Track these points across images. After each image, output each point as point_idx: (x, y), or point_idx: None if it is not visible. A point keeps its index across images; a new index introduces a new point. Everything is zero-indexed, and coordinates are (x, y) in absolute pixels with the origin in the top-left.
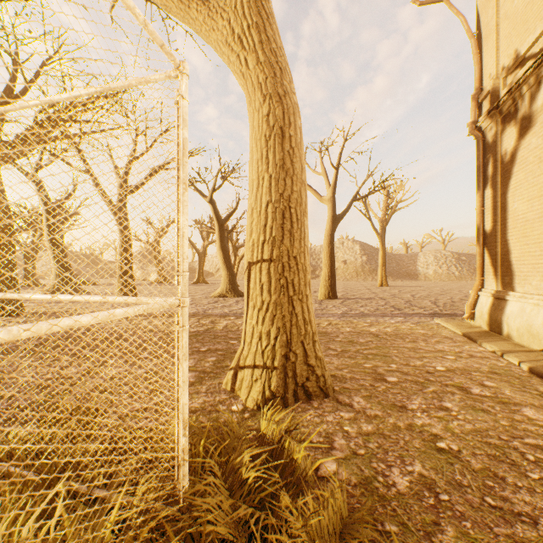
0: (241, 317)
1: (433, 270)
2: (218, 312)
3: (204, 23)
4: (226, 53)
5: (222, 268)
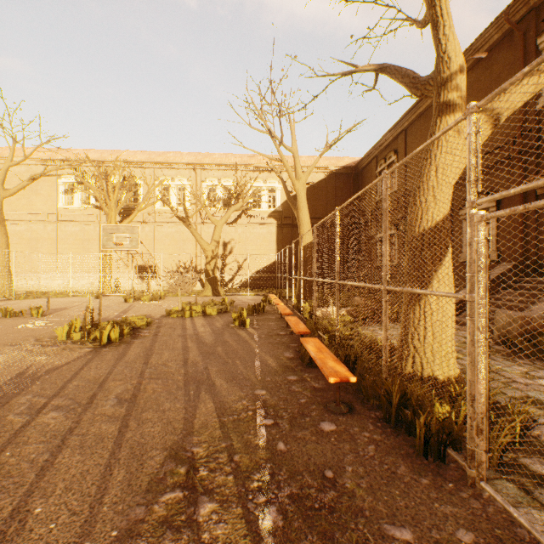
0: None
1: None
2: None
3: None
4: None
5: None
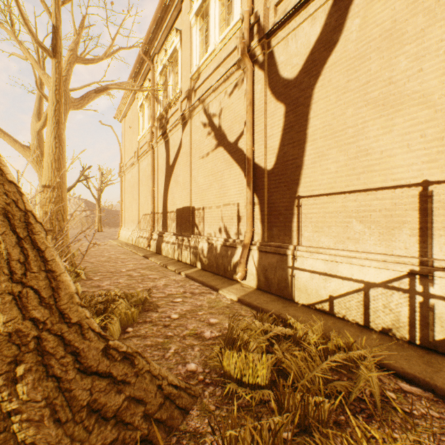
0: None
1: None
2: None
3: (22, 151)
4: (31, 162)
5: None
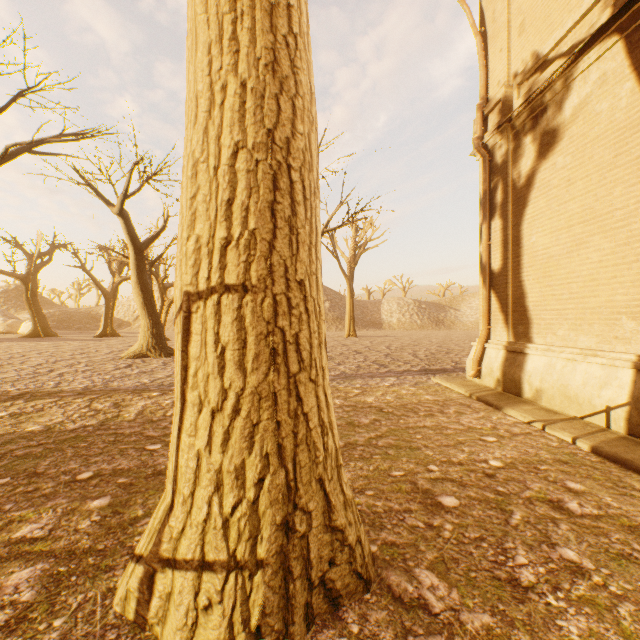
0: (170, 392)
1: (397, 318)
2: (130, 384)
3: None
4: None
5: (141, 314)
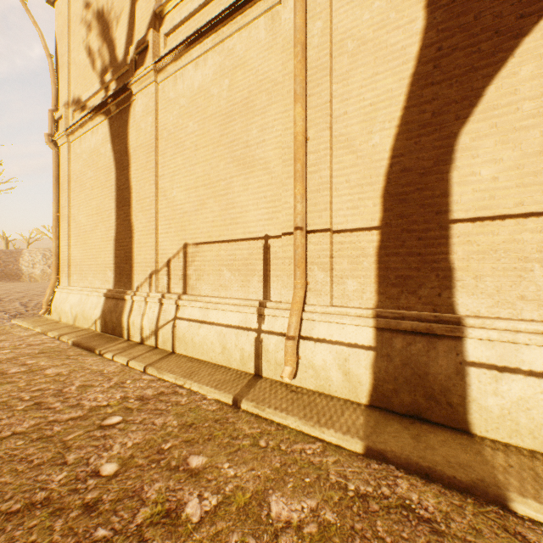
0: None
1: (41, 269)
2: None
3: None
4: None
5: None
